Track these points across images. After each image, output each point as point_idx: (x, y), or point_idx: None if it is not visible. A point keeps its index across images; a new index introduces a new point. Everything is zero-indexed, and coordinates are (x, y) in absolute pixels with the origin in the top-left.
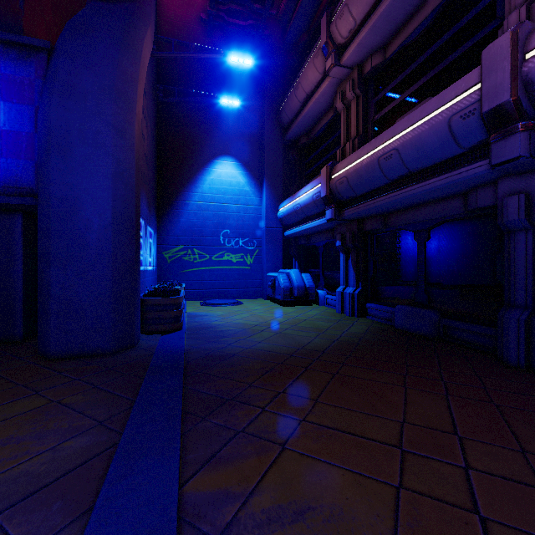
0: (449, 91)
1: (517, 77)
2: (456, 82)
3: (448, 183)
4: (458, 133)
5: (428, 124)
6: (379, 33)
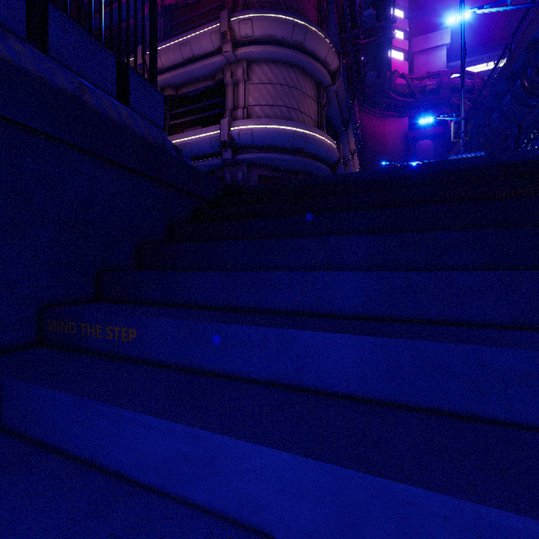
0: (210, 128)
1: (229, 134)
2: (212, 126)
3: (209, 164)
4: (213, 145)
5: (203, 138)
6: (176, 80)
